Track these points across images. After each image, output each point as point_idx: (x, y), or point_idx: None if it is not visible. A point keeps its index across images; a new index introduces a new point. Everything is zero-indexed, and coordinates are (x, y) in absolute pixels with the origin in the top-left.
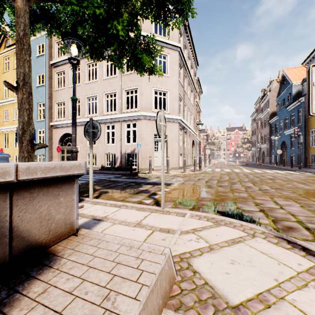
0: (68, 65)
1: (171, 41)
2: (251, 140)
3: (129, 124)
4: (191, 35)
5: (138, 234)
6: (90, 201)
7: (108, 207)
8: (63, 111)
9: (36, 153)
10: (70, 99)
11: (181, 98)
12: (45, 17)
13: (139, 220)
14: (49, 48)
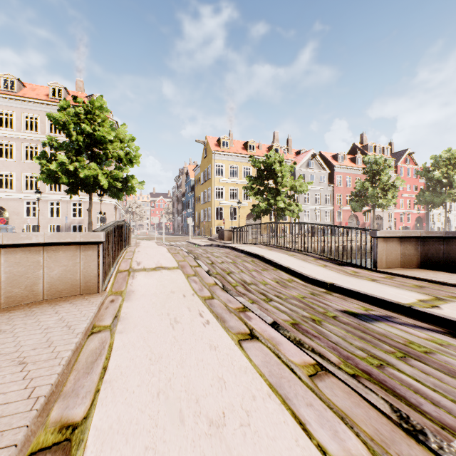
0: None
1: None
2: None
3: None
4: None
5: None
6: None
7: None
8: None
9: None
10: None
11: None
12: None
13: None
14: None
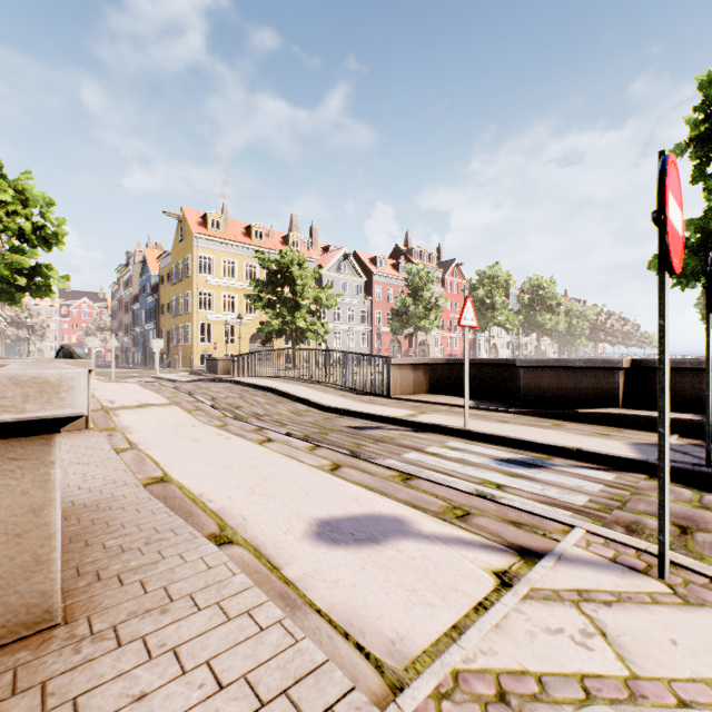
0: None
1: None
2: None
3: None
4: None
5: None
6: None
7: None
8: None
9: None
10: None
11: None
12: None
13: None
14: None
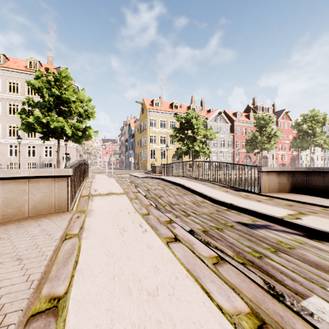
0: None
1: None
2: None
3: None
4: None
5: None
6: None
7: None
8: None
9: None
10: None
11: None
12: None
13: None
14: None
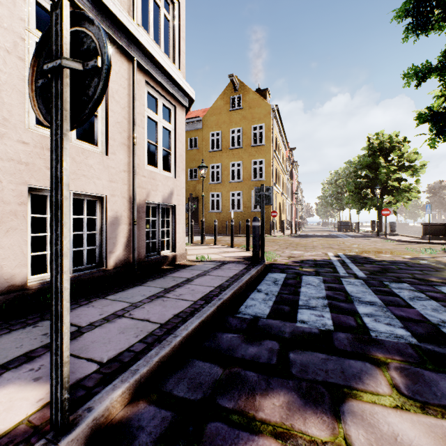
0: None
1: None
2: None
3: None
4: None
5: None
6: None
7: None
8: None
9: None
10: None
11: None
12: None
13: None
14: None
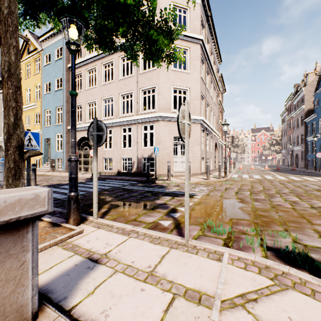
0: (85, 67)
1: (192, 33)
2: (280, 141)
3: (146, 127)
4: (214, 27)
5: (149, 303)
6: (93, 222)
7: (113, 234)
8: (80, 115)
9: (54, 157)
10: (86, 102)
11: (203, 96)
12: (47, 3)
13: (152, 266)
14: (67, 52)
